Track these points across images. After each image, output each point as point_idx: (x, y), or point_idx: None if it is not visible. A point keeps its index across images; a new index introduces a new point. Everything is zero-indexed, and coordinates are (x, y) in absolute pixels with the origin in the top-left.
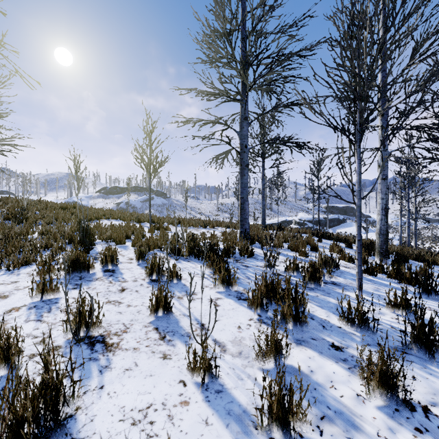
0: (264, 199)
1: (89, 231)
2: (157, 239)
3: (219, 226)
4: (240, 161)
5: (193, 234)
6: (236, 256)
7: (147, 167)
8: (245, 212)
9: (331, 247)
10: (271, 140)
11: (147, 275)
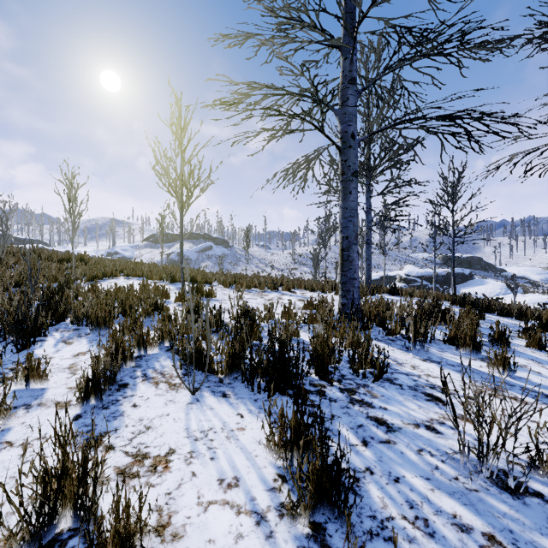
0: (370, 244)
1: (56, 302)
2: (175, 321)
3: (298, 286)
4: (341, 166)
5: (252, 304)
6: (343, 372)
7: (175, 190)
8: (352, 266)
9: (531, 337)
10: (407, 120)
11: (6, 539)
